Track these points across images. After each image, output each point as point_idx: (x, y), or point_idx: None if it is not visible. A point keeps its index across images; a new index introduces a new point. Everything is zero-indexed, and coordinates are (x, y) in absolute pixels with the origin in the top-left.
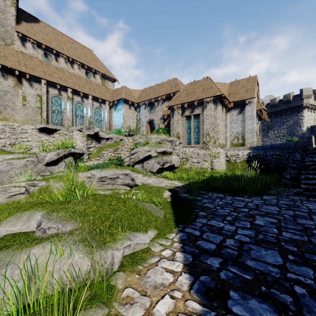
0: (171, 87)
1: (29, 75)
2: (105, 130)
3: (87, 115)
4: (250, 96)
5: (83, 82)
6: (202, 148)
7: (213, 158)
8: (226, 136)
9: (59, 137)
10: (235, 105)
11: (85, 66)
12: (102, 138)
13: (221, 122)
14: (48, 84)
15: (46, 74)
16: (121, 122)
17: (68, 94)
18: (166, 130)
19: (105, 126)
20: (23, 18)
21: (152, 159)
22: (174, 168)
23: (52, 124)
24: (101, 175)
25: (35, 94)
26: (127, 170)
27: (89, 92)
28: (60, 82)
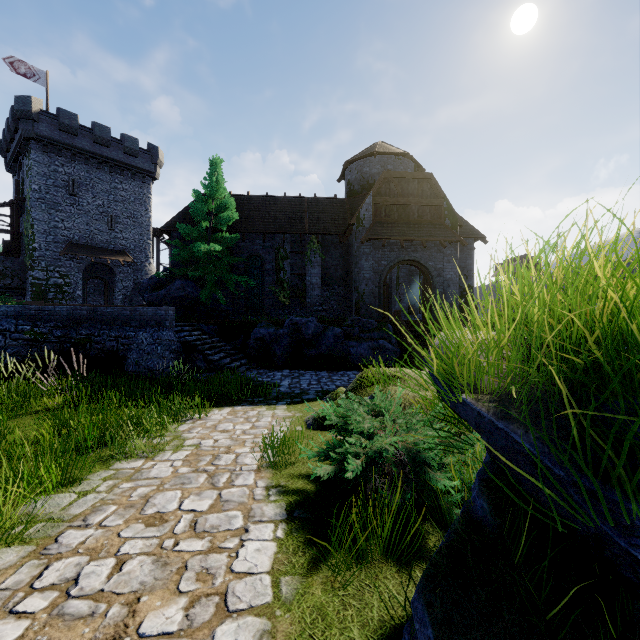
0: None
1: None
2: None
3: None
4: None
5: None
6: None
7: None
8: None
9: None
10: None
11: None
12: None
13: None
14: None
15: None
16: None
17: None
18: None
19: None
20: None
21: None
22: None
23: None
24: None
25: None
26: None
27: None
28: None
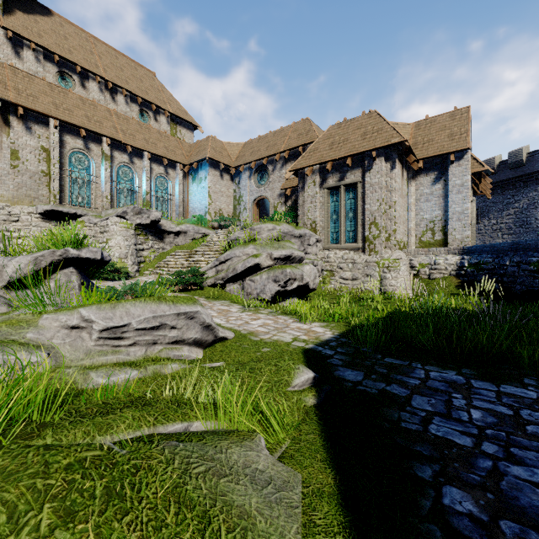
0: (299, 135)
1: (25, 110)
2: (175, 217)
3: (140, 190)
4: (458, 145)
5: (134, 127)
6: (362, 251)
7: (385, 271)
8: (408, 226)
9: (81, 229)
10: (427, 165)
11: (138, 99)
12: (168, 232)
13: (401, 199)
14: (63, 128)
15: (60, 109)
16: (204, 203)
17: (103, 147)
18: (290, 215)
19: (175, 211)
20: (20, 5)
21: (262, 273)
22: (307, 290)
23: (70, 205)
24: (111, 321)
25: (37, 146)
26: (190, 304)
27: (145, 145)
28: (88, 124)
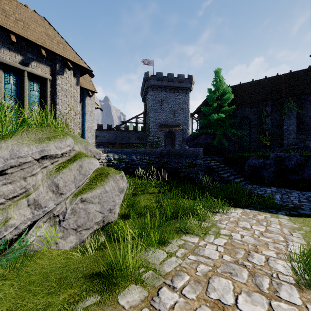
0: None
1: None
2: None
3: None
4: (91, 87)
5: None
6: None
7: None
8: None
9: None
10: None
11: None
12: None
13: None
14: None
15: None
16: None
17: None
18: None
19: None
20: None
21: (102, 184)
22: None
23: None
24: None
25: None
26: None
27: None
28: None
